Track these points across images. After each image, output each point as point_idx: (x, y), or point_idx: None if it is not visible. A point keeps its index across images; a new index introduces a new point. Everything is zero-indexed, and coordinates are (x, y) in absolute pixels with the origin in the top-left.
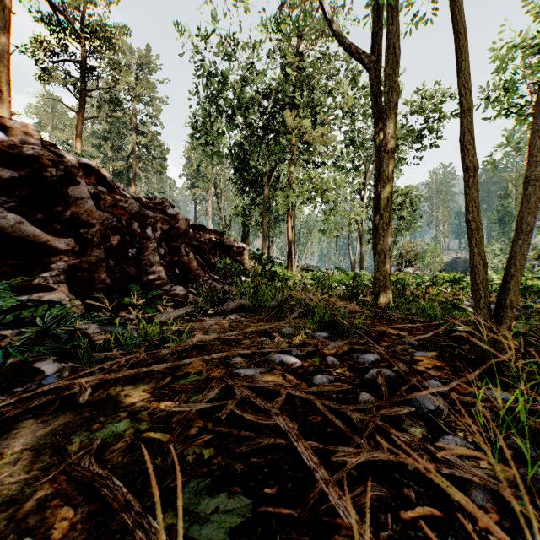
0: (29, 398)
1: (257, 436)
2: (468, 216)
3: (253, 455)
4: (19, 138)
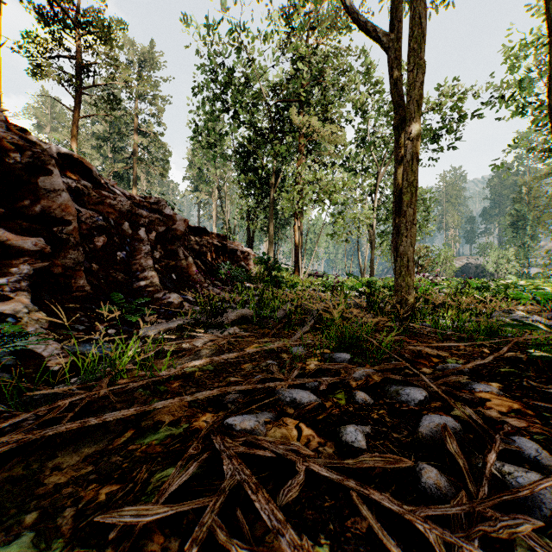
0: None
1: None
2: None
3: None
4: None
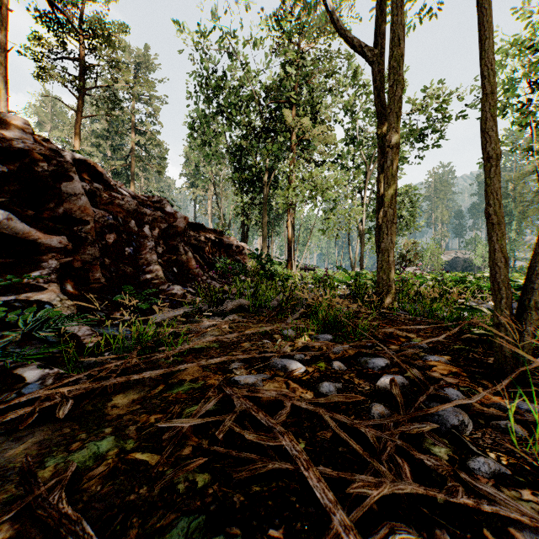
0: (5, 410)
1: (259, 459)
2: (487, 209)
3: (255, 482)
4: (10, 132)
